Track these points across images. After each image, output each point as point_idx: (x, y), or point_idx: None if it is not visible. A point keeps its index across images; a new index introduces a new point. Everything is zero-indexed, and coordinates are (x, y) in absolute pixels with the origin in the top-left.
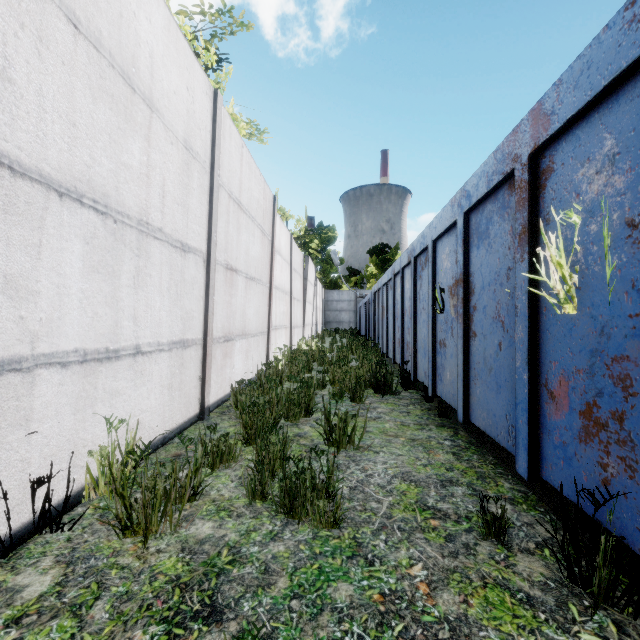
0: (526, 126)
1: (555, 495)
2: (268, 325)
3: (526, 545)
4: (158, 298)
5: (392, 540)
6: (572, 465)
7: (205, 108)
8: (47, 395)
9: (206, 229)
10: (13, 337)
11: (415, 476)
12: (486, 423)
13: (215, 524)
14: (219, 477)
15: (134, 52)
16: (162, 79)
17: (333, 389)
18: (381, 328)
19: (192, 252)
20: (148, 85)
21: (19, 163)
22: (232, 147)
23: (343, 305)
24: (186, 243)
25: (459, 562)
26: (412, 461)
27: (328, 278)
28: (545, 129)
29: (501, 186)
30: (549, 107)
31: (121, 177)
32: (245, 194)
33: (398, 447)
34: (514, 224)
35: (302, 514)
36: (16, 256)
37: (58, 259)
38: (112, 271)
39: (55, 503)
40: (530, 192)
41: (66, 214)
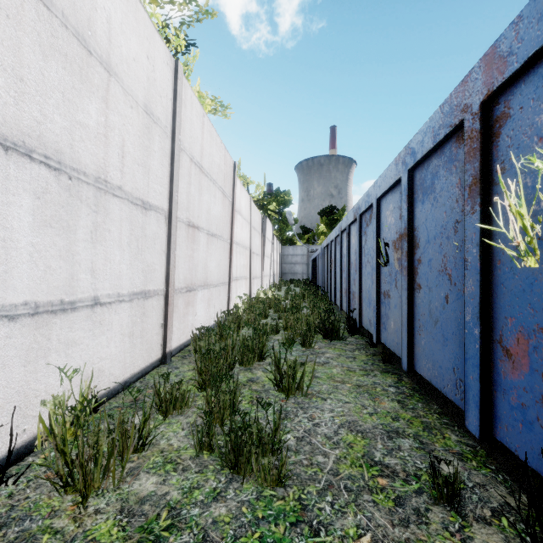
0: (477, 73)
1: (507, 454)
2: (229, 276)
3: (481, 512)
4: (118, 252)
5: (338, 503)
6: (533, 430)
7: (166, 77)
8: None
9: (168, 189)
10: None
11: (361, 426)
12: (431, 374)
13: (159, 479)
14: (171, 424)
15: (90, 16)
16: (121, 45)
17: (285, 335)
18: (329, 279)
19: (153, 210)
20: (106, 49)
21: None
22: (193, 115)
23: (297, 259)
24: (147, 201)
25: (410, 533)
26: (358, 409)
27: (284, 235)
28: (501, 72)
29: (448, 140)
30: (506, 48)
31: (76, 135)
32: (206, 159)
33: (345, 394)
34: (462, 176)
35: (246, 471)
36: None
37: (4, 213)
38: (67, 226)
39: (2, 455)
40: (482, 141)
41: (13, 168)
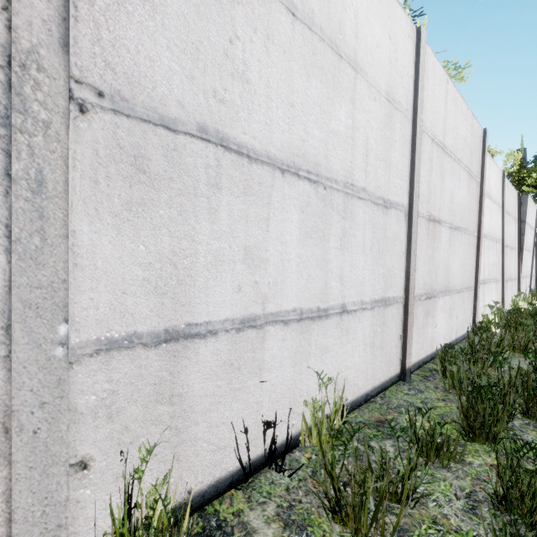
0: None
1: None
2: (475, 279)
3: None
4: (361, 257)
5: None
6: None
7: (407, 53)
8: (273, 348)
9: (407, 181)
10: (250, 299)
11: None
12: None
13: None
14: (435, 479)
15: (340, 19)
16: (365, 37)
17: None
18: None
19: (393, 207)
20: (353, 47)
21: (254, 151)
22: (435, 86)
23: None
24: (387, 199)
25: None
26: None
27: None
28: None
29: None
30: None
31: (329, 145)
32: (449, 135)
33: None
34: None
35: None
36: (252, 230)
37: (281, 229)
38: (322, 235)
39: (279, 442)
40: None
41: (286, 188)
